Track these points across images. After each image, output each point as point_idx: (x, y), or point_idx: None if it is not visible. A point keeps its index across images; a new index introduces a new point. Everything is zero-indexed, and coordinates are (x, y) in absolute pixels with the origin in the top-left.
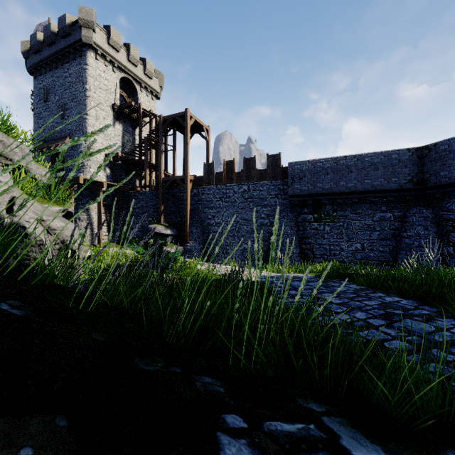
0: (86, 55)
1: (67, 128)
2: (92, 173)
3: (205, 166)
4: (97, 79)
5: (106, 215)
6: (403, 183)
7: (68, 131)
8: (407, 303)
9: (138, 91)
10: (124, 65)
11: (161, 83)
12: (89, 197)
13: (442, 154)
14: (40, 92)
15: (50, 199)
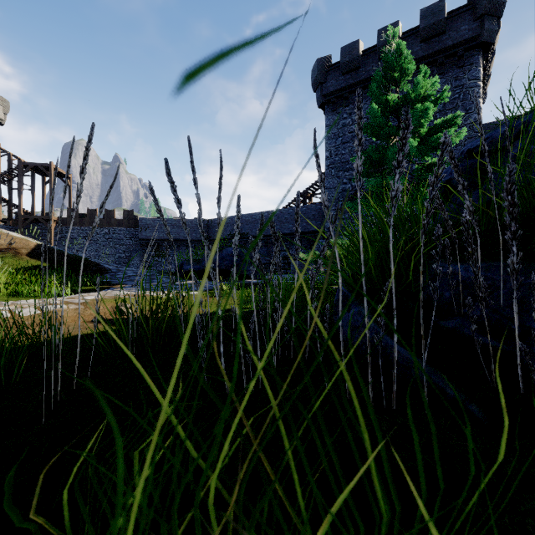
0: None
1: None
2: None
3: (70, 210)
4: None
5: None
6: (200, 237)
7: None
8: None
9: None
10: None
11: (7, 111)
12: None
13: (214, 225)
14: None
15: None
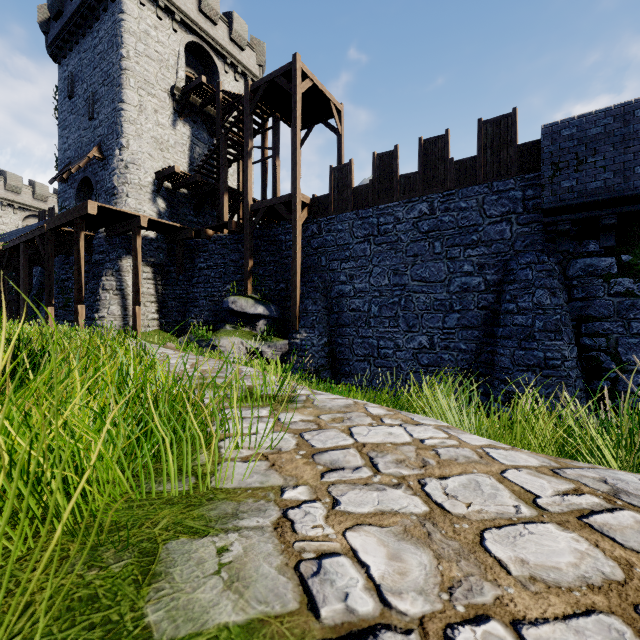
0: None
1: (96, 134)
2: (130, 207)
3: (334, 173)
4: (142, 40)
5: (155, 283)
6: None
7: (98, 139)
8: None
9: (219, 70)
10: (192, 19)
11: (261, 59)
12: (123, 249)
13: None
14: (64, 85)
15: None
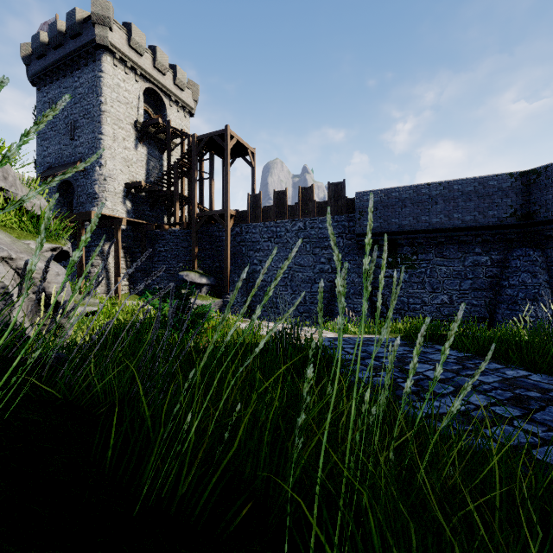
0: (101, 59)
1: (77, 151)
2: (108, 208)
3: (250, 198)
4: (115, 90)
5: (126, 260)
6: (503, 217)
7: (79, 155)
8: (541, 380)
9: (166, 106)
10: (148, 73)
11: (196, 96)
12: (105, 238)
13: None
14: (44, 107)
15: (37, 233)
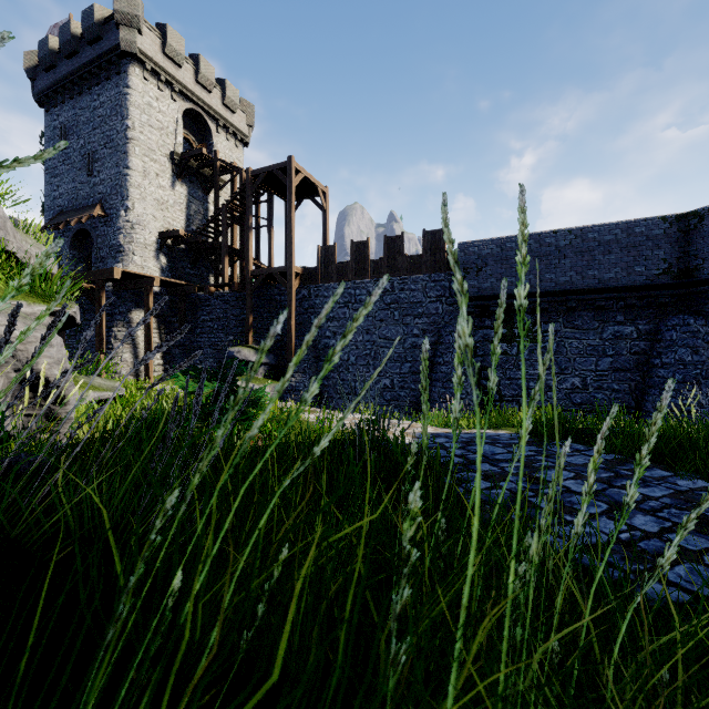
0: (127, 71)
1: (97, 191)
2: (136, 264)
3: (321, 251)
4: (146, 112)
5: (160, 332)
6: (654, 274)
7: (99, 196)
8: None
9: (213, 132)
10: (189, 90)
11: (251, 120)
12: (132, 303)
13: None
14: (54, 134)
15: (32, 292)
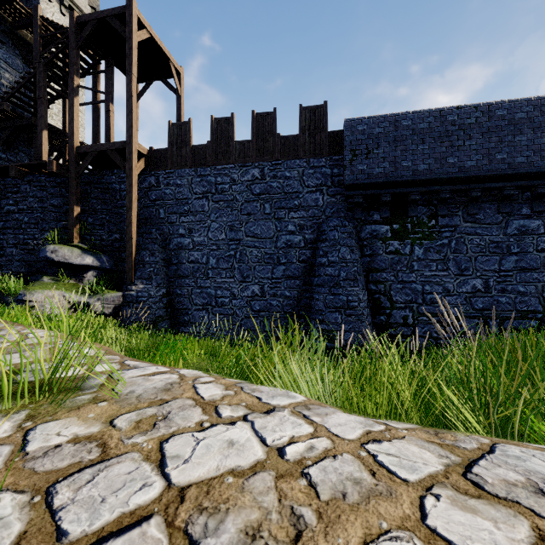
0: None
1: None
2: None
3: (173, 129)
4: None
5: None
6: None
7: None
8: None
9: None
10: None
11: (94, 2)
12: None
13: None
14: None
15: None
